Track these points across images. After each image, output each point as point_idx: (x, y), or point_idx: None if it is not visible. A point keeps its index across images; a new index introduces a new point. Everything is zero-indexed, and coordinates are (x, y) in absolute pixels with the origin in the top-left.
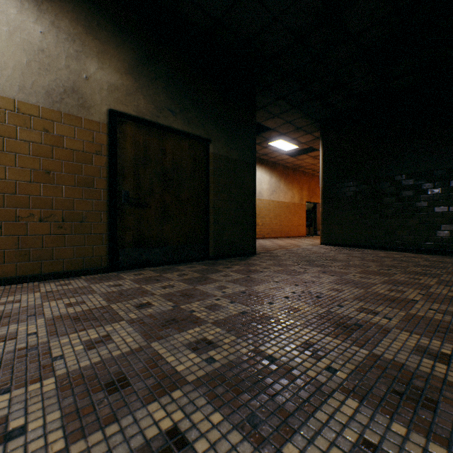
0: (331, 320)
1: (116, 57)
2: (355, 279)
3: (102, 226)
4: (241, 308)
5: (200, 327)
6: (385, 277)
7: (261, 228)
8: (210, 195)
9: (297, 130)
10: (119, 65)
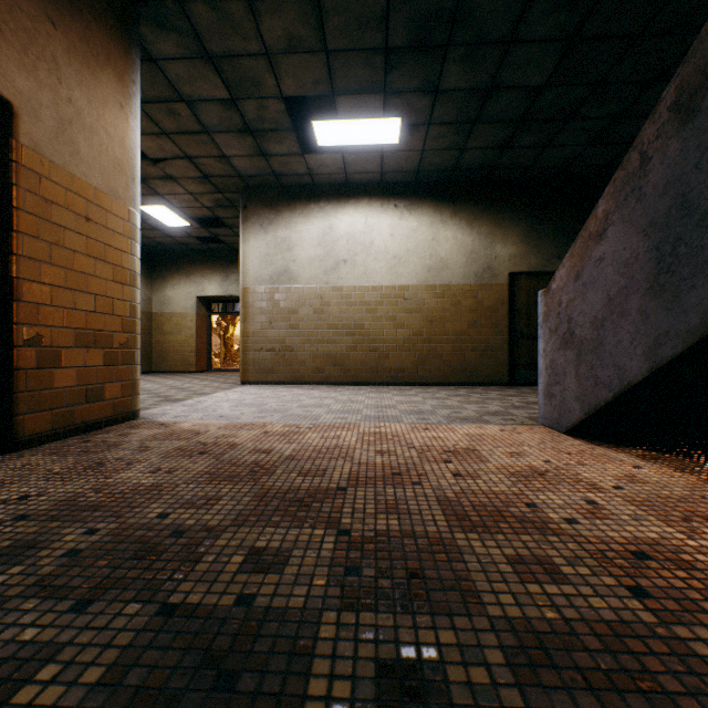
0: None
1: (513, 235)
2: None
3: (504, 354)
4: None
5: None
6: None
7: None
8: None
9: None
10: (515, 239)
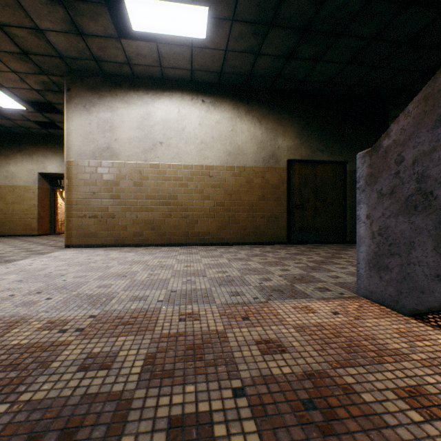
0: None
1: (290, 131)
2: None
3: (284, 220)
4: None
5: (346, 259)
6: None
7: None
8: (346, 199)
9: None
10: (292, 135)
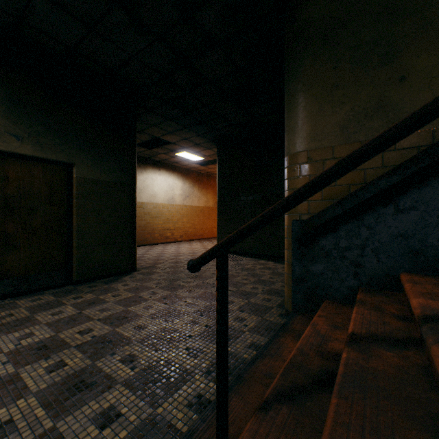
0: (78, 378)
1: None
2: (178, 308)
3: None
4: (6, 371)
5: None
6: (210, 301)
7: (173, 232)
8: (74, 219)
9: (197, 145)
10: None
